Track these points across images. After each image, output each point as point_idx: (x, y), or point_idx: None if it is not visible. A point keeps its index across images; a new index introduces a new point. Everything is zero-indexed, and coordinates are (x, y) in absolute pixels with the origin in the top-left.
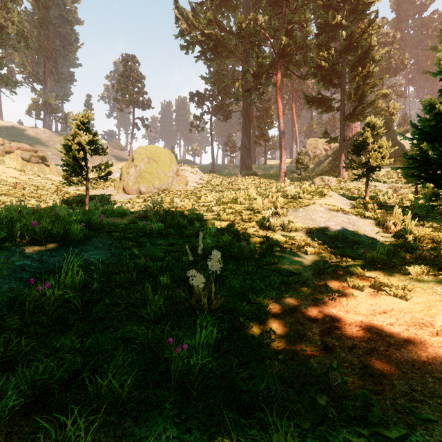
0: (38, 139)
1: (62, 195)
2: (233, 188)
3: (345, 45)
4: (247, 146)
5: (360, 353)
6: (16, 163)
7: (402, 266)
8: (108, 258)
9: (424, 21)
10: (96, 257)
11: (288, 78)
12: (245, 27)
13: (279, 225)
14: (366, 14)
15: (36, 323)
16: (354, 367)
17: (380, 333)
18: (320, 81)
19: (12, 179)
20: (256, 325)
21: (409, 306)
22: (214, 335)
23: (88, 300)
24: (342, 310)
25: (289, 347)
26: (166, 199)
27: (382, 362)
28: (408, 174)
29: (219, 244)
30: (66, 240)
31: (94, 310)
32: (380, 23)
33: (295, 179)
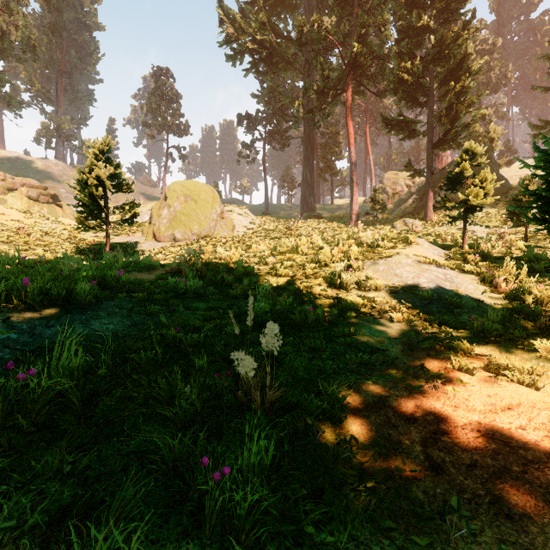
0: (48, 174)
1: (76, 242)
2: (292, 234)
3: (434, 54)
4: (309, 181)
5: (485, 475)
6: (21, 203)
7: (525, 339)
8: (127, 328)
9: (531, 24)
10: (109, 327)
11: (361, 95)
12: (307, 31)
13: (354, 282)
14: (460, 14)
15: (14, 428)
16: (480, 500)
17: (509, 443)
18: (402, 98)
19: (14, 223)
20: (329, 428)
21: (543, 398)
22: (270, 452)
23: (92, 390)
24: (448, 404)
25: (379, 463)
26: (208, 248)
27: (522, 493)
28: (515, 216)
29: (275, 309)
30: (70, 304)
31: (98, 408)
32: (477, 25)
33: (370, 222)
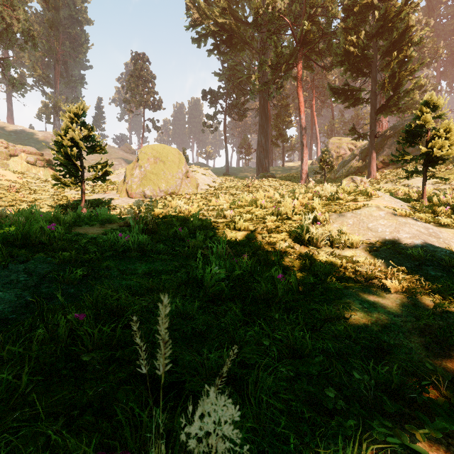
0: (47, 143)
1: (59, 199)
2: (249, 191)
3: (378, 27)
4: (264, 145)
5: None
6: (21, 167)
7: None
8: (20, 307)
9: None
10: None
11: (309, 70)
12: (262, 13)
13: (324, 238)
14: None
15: None
16: None
17: None
18: (348, 70)
19: (8, 182)
20: None
21: None
22: None
23: None
24: None
25: None
26: (172, 203)
27: None
28: None
29: (233, 276)
30: None
31: None
32: (418, 0)
33: (318, 181)
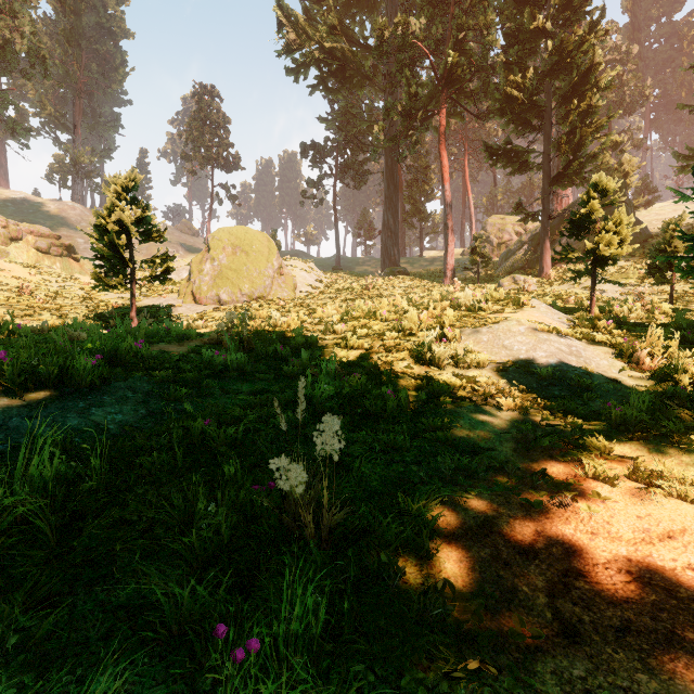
0: (63, 219)
1: (95, 306)
2: (369, 295)
3: (551, 64)
4: (392, 227)
5: (645, 647)
6: (27, 256)
7: (684, 435)
8: (140, 419)
9: (676, 27)
10: (116, 418)
11: (458, 118)
12: (389, 36)
13: (448, 357)
14: (585, 13)
15: None
16: (641, 690)
17: (675, 592)
18: (511, 121)
19: (17, 280)
20: (413, 567)
21: None
22: (321, 616)
23: (77, 510)
24: (582, 529)
25: (485, 624)
26: (261, 312)
27: None
28: (657, 271)
29: (343, 393)
30: (65, 386)
31: (78, 540)
32: (608, 26)
33: (470, 280)
